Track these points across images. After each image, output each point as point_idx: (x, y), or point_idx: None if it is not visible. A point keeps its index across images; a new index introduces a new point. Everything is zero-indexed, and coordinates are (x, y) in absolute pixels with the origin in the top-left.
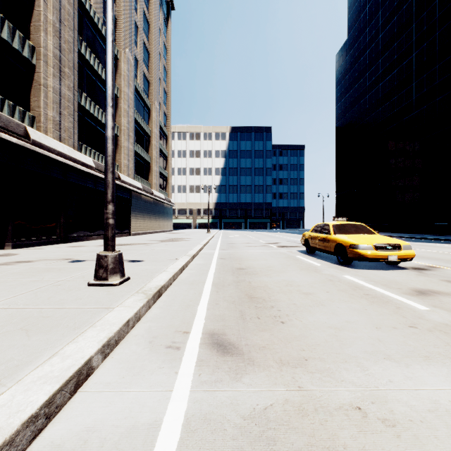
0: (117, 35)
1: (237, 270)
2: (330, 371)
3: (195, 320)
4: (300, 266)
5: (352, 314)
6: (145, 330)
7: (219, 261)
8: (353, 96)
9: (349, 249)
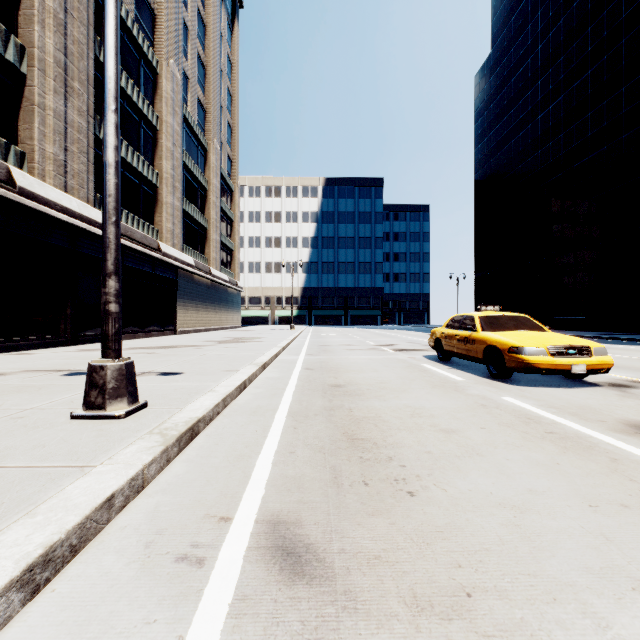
0: (156, 39)
1: (330, 389)
2: (527, 632)
3: (247, 490)
4: (431, 382)
5: (536, 474)
6: (146, 515)
7: (303, 374)
8: (500, 133)
9: (507, 355)
